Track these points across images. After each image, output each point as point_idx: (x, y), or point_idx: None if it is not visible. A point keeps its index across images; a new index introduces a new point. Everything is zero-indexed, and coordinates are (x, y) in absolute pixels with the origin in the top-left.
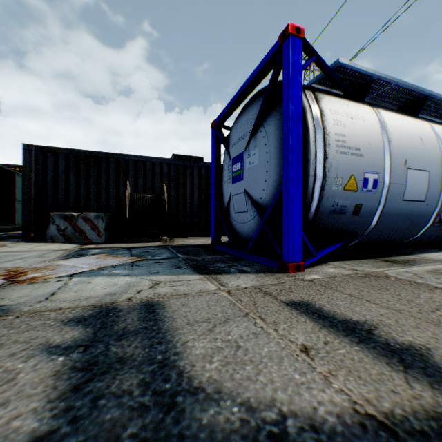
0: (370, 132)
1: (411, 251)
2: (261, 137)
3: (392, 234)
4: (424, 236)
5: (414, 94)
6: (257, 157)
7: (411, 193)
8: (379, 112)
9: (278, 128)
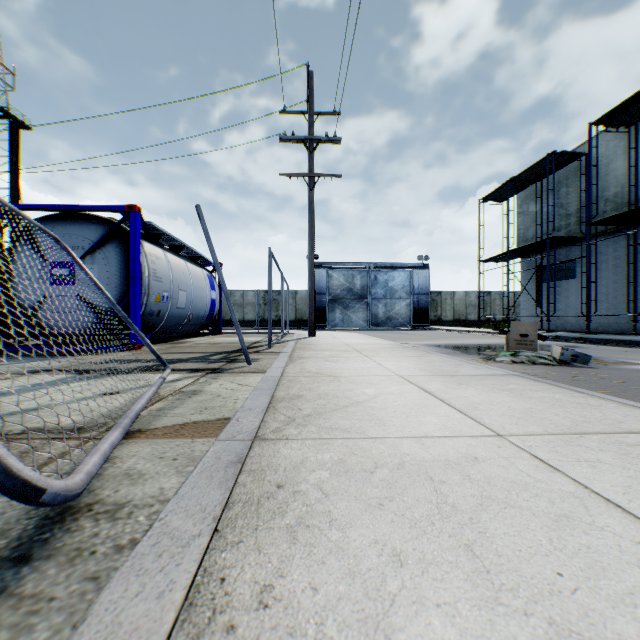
0: (165, 268)
1: (175, 339)
2: (101, 258)
3: (170, 328)
4: (182, 329)
5: (179, 242)
6: (98, 272)
7: (181, 304)
8: (167, 254)
9: (120, 257)
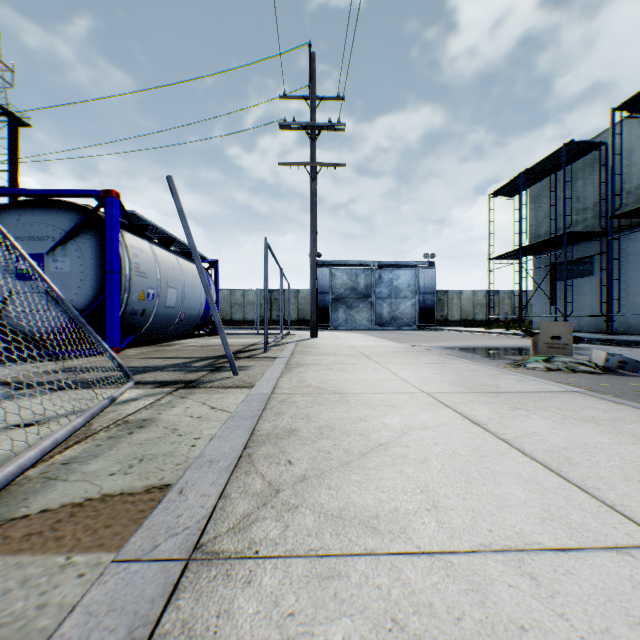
0: (151, 263)
1: (165, 341)
2: (74, 250)
3: (158, 329)
4: (173, 330)
5: (169, 236)
6: (70, 266)
7: (170, 302)
8: (154, 248)
9: (96, 249)
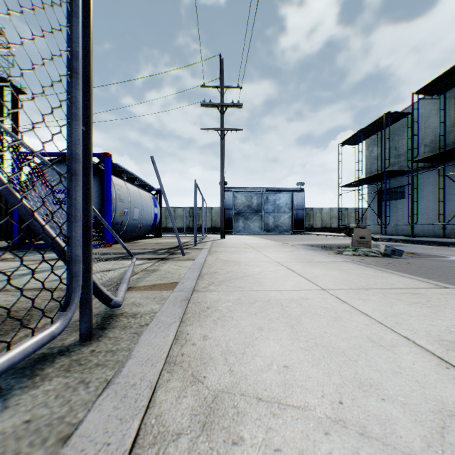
0: (126, 193)
1: (131, 240)
2: None
3: (128, 233)
4: (135, 234)
5: (134, 176)
6: None
7: (135, 216)
8: (126, 184)
9: (97, 187)
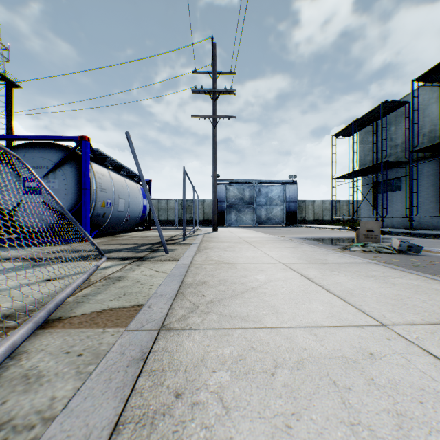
0: (109, 182)
1: (117, 234)
2: (61, 175)
3: (113, 226)
4: (122, 227)
5: (120, 164)
6: (58, 185)
7: (120, 208)
8: (110, 172)
9: (74, 174)
